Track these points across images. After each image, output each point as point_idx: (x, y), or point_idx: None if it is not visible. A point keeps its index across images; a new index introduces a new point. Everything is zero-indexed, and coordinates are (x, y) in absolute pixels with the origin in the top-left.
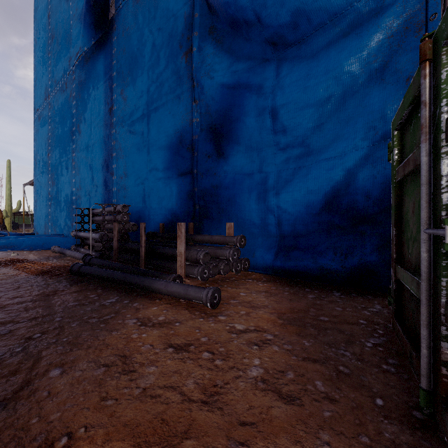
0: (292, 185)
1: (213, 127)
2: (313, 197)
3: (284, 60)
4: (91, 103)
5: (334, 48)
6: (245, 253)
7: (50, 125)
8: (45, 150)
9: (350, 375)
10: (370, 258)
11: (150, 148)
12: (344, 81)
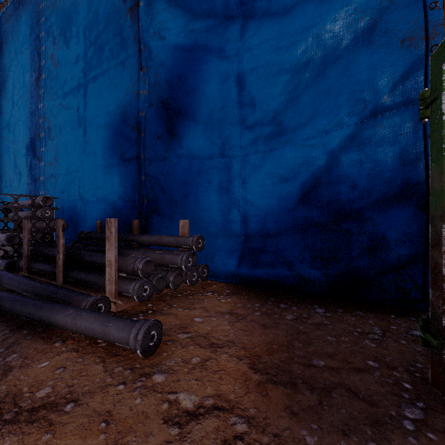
0: (261, 172)
1: (165, 101)
2: (288, 186)
3: (252, 17)
4: (13, 70)
5: (314, 1)
6: (203, 257)
7: None
8: None
9: None
10: (359, 263)
11: (86, 126)
12: (326, 42)
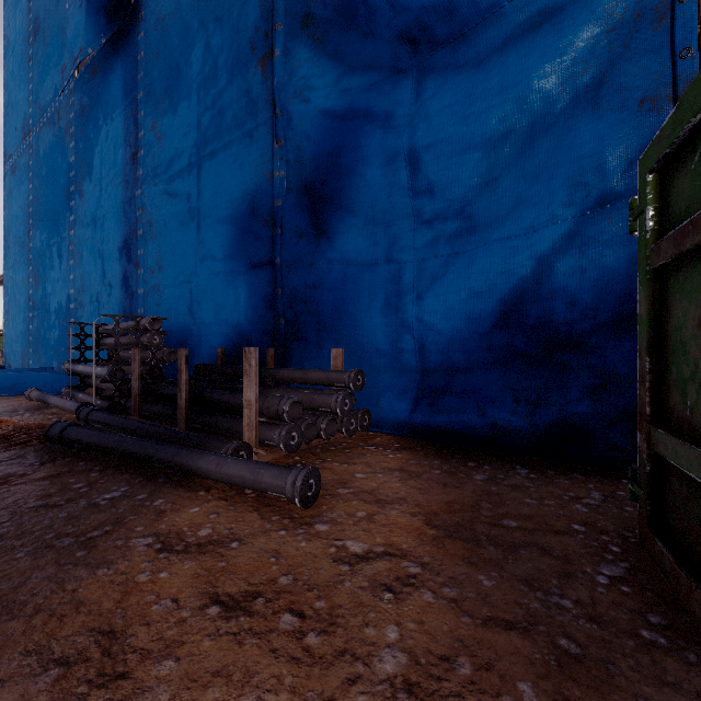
0: (443, 284)
1: (309, 185)
2: (481, 303)
3: (430, 71)
4: (101, 144)
5: (516, 49)
6: (363, 399)
7: (31, 183)
8: (24, 224)
9: (584, 661)
10: (578, 409)
11: (201, 220)
12: (533, 106)
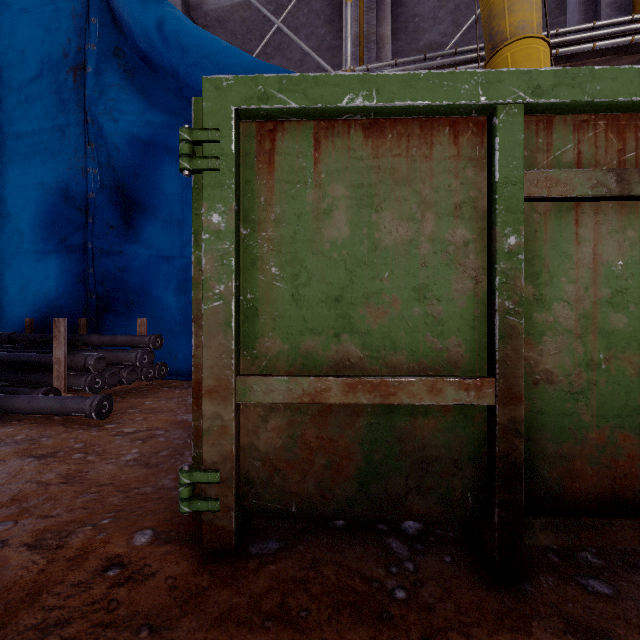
0: None
1: (120, 186)
2: None
3: None
4: None
5: None
6: (163, 356)
7: None
8: None
9: None
10: None
11: (5, 196)
12: None
